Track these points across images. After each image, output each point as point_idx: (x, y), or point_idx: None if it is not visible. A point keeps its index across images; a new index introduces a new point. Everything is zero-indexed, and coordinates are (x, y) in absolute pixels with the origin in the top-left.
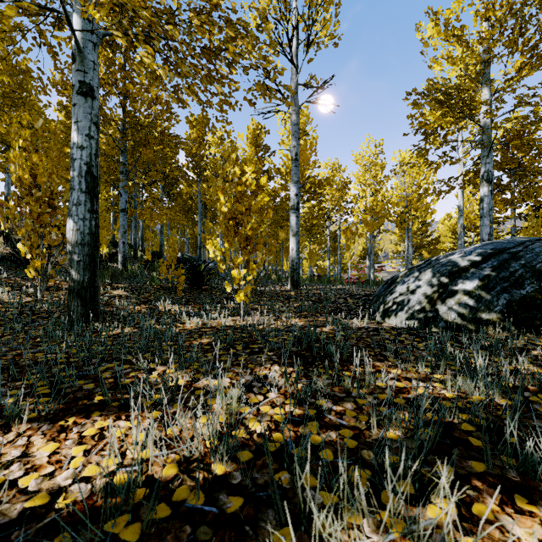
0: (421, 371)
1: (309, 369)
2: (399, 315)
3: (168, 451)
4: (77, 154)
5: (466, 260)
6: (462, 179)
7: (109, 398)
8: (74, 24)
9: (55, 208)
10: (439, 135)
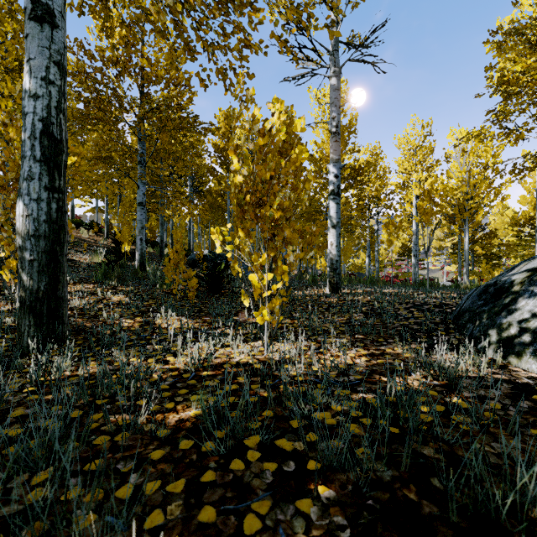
0: None
1: None
2: None
3: None
4: (29, 106)
5: None
6: None
7: None
8: None
9: None
10: (526, 92)
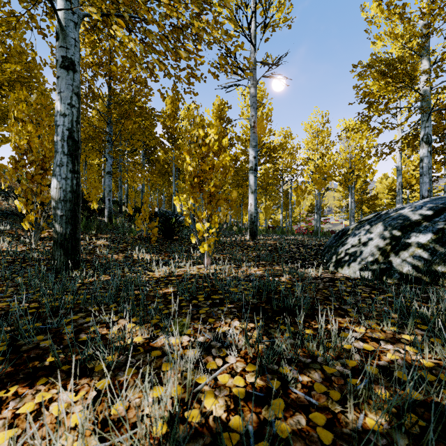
0: (386, 329)
1: (270, 325)
2: (352, 266)
3: (107, 443)
4: (60, 121)
5: (417, 214)
6: (402, 142)
7: (59, 361)
8: (58, 6)
9: (47, 170)
10: (381, 103)
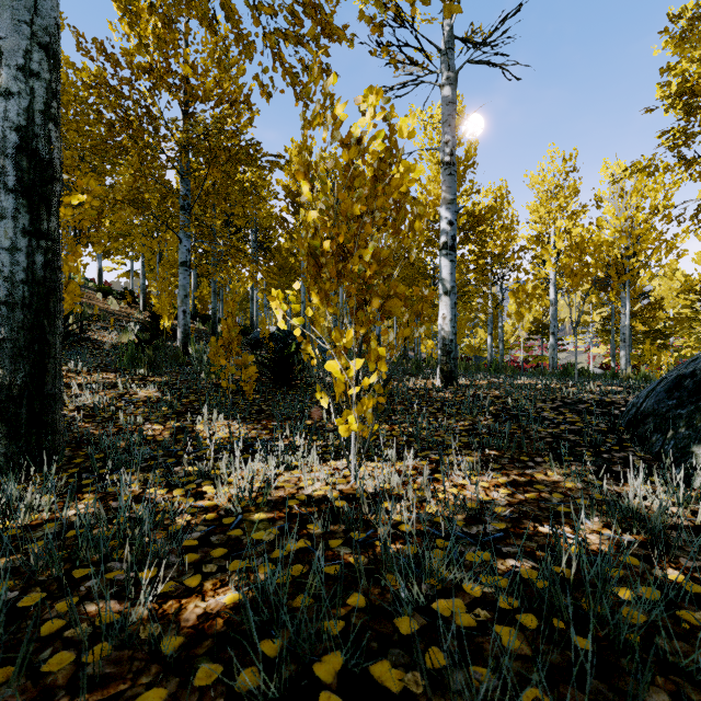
0: None
1: None
2: None
3: None
4: None
5: None
6: None
7: None
8: None
9: None
10: None
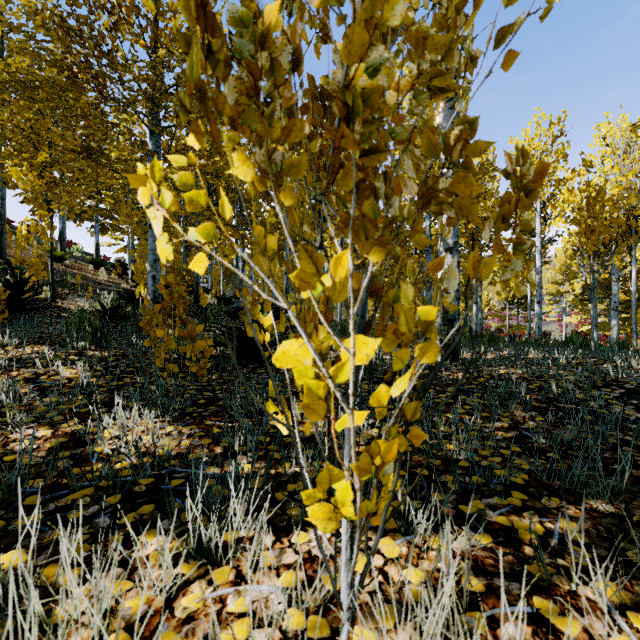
0: None
1: None
2: None
3: None
4: None
5: None
6: None
7: None
8: None
9: None
10: None
